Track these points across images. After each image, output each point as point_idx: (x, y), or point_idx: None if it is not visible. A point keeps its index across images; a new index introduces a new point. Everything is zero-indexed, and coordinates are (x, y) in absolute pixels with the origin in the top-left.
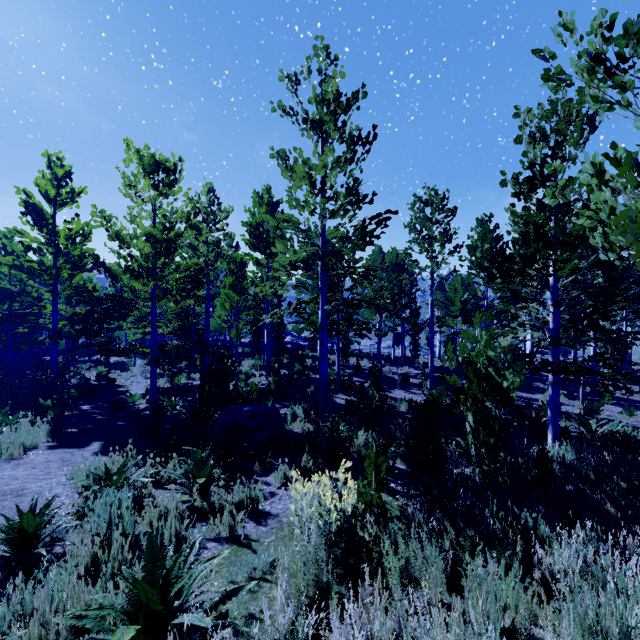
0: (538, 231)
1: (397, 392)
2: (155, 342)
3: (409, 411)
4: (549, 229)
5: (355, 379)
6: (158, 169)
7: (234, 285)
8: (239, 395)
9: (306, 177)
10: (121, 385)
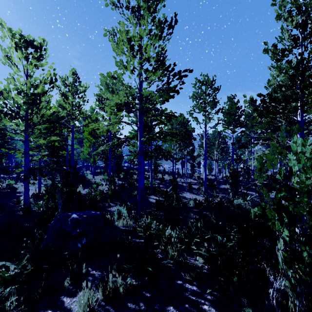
0: (304, 74)
1: (186, 194)
2: (27, 164)
3: (195, 207)
4: (308, 75)
5: (161, 186)
6: (27, 45)
7: (91, 133)
8: (87, 198)
9: (127, 40)
10: (20, 192)
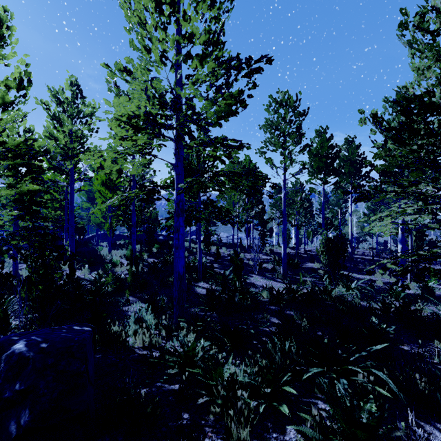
0: None
1: (254, 278)
2: None
3: (272, 301)
4: None
5: (215, 266)
6: None
7: (106, 182)
8: (87, 291)
9: None
10: None
